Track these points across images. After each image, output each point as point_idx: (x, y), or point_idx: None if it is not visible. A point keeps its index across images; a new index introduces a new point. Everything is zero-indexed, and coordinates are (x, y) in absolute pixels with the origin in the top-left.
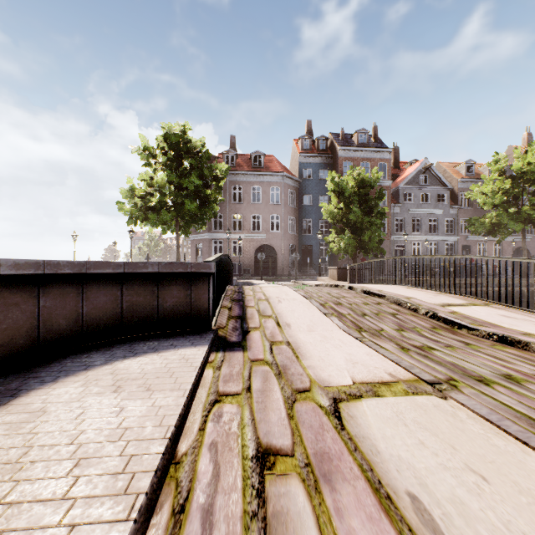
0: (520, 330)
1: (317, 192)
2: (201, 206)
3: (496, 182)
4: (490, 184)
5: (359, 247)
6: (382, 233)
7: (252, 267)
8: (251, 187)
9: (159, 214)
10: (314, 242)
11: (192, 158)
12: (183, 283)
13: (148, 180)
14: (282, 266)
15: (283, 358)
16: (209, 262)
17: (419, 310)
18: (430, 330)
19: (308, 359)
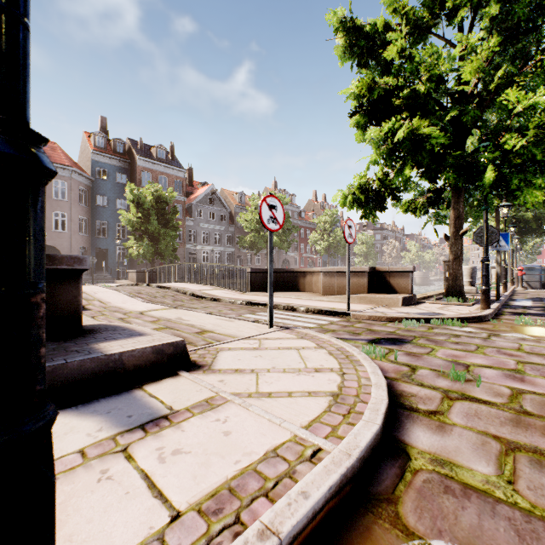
0: (224, 296)
1: (114, 195)
2: None
3: (253, 214)
4: (250, 214)
5: (157, 253)
6: (176, 243)
7: None
8: None
9: None
10: (111, 246)
11: None
12: None
13: None
14: None
15: (115, 309)
16: None
17: (187, 293)
18: (189, 300)
19: (128, 309)
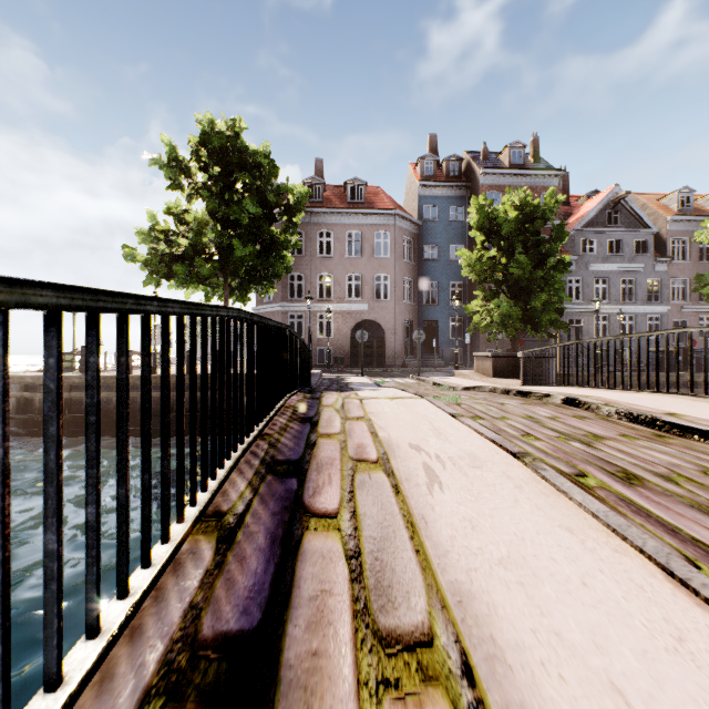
0: None
1: (445, 241)
2: (263, 252)
3: None
4: None
5: (524, 320)
6: (565, 297)
7: (348, 354)
8: (345, 233)
9: (191, 265)
10: (442, 317)
11: (248, 174)
12: None
13: (180, 214)
14: (392, 352)
15: None
16: None
17: None
18: None
19: None
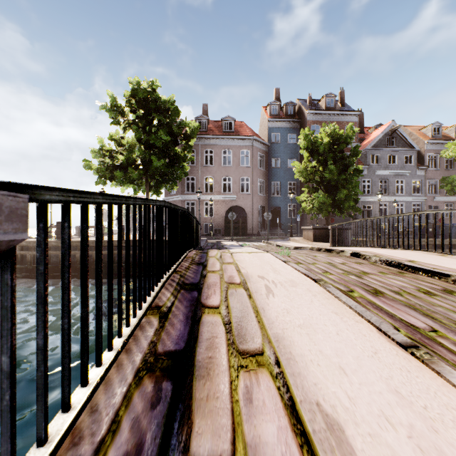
0: None
1: (285, 155)
2: (170, 164)
3: None
4: None
5: (333, 206)
6: (359, 191)
7: (223, 228)
8: (222, 151)
9: (126, 172)
10: (282, 204)
11: (161, 115)
12: None
13: (118, 139)
14: (251, 226)
15: None
16: None
17: None
18: None
19: None
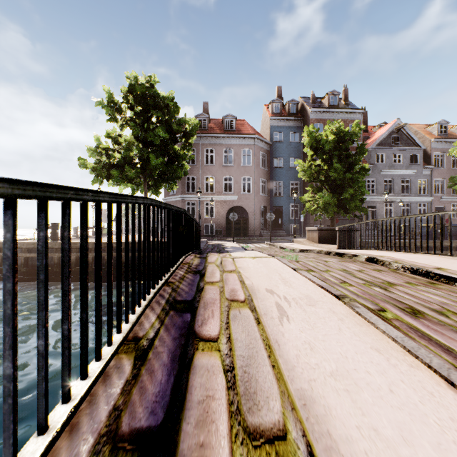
0: None
1: (287, 155)
2: (169, 162)
3: None
4: None
5: (338, 206)
6: (365, 191)
7: (224, 228)
8: (223, 150)
9: (123, 171)
10: (285, 204)
11: (159, 111)
12: None
13: (115, 137)
14: (253, 227)
15: None
16: None
17: None
18: None
19: None
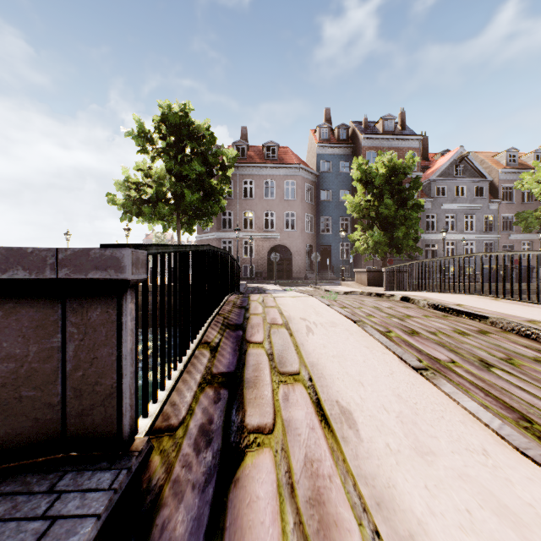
0: None
1: (336, 187)
2: (205, 198)
3: None
4: None
5: (391, 245)
6: (419, 229)
7: (265, 270)
8: (263, 181)
9: (155, 207)
10: (334, 242)
11: (194, 142)
12: (36, 314)
13: (145, 170)
14: (298, 268)
15: None
16: (117, 247)
17: None
18: None
19: None
